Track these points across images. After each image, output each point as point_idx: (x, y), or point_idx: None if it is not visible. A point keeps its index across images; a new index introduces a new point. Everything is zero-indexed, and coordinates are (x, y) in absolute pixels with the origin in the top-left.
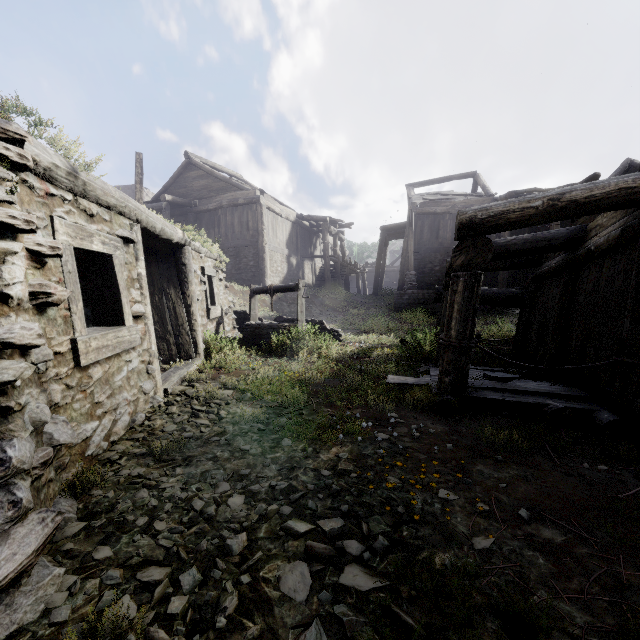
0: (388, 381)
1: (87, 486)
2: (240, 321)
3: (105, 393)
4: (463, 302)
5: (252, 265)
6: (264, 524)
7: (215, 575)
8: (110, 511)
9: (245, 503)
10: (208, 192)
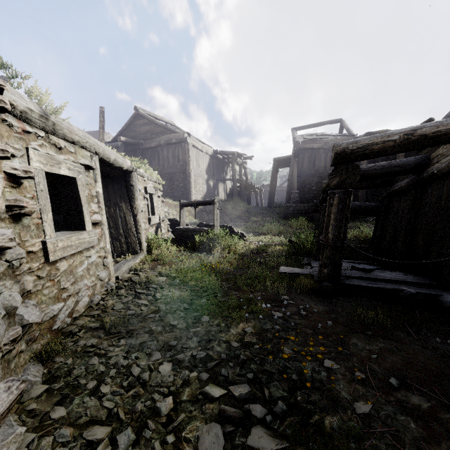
0: (280, 271)
1: (51, 355)
2: (173, 226)
3: (69, 281)
4: (338, 212)
5: (182, 186)
6: (187, 388)
7: (146, 435)
8: (67, 375)
9: (172, 370)
10: (151, 135)
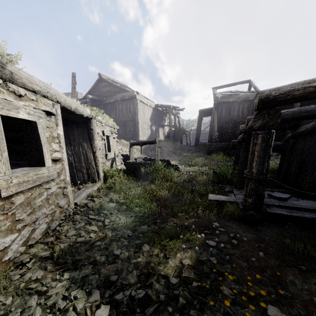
0: (209, 198)
1: None
2: (125, 160)
3: (26, 212)
4: (261, 150)
5: (132, 130)
6: None
7: None
8: None
9: (109, 315)
10: (110, 93)
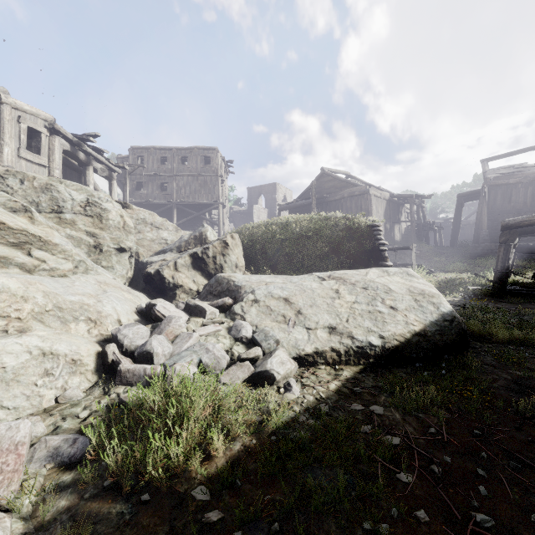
0: (468, 287)
1: None
2: None
3: None
4: (503, 255)
5: None
6: None
7: None
8: None
9: None
10: (334, 189)
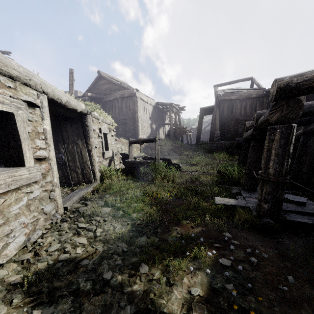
0: (216, 202)
1: None
2: (124, 159)
3: None
4: (280, 148)
5: (132, 129)
6: None
7: None
8: None
9: None
10: (109, 91)
